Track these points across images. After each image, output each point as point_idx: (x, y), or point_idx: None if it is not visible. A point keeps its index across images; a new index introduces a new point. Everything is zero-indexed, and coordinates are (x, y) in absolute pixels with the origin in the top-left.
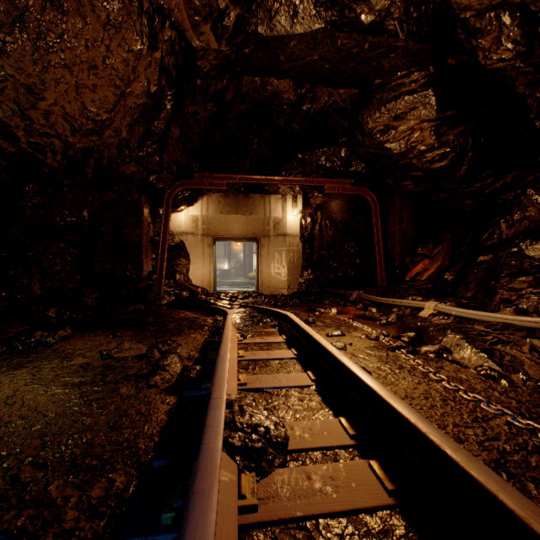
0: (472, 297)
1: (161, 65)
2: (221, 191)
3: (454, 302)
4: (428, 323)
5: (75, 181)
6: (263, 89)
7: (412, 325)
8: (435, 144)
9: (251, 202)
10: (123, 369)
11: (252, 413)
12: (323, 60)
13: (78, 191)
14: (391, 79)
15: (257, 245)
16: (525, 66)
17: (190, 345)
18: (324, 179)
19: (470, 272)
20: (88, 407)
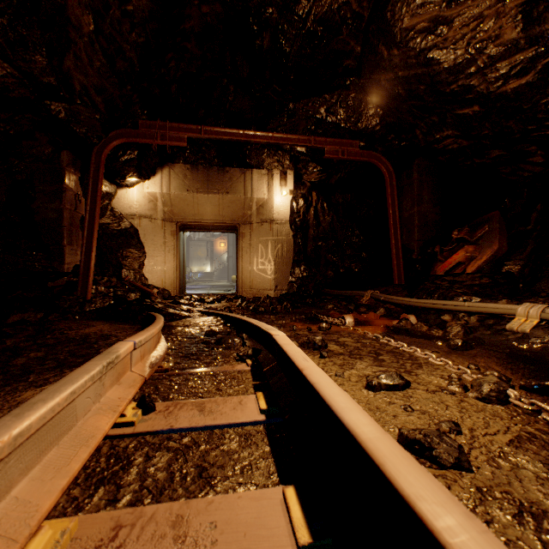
0: None
1: None
2: (188, 163)
3: None
4: (540, 344)
5: None
6: None
7: (504, 347)
8: (521, 40)
9: (227, 177)
10: None
11: None
12: None
13: None
14: None
15: (237, 237)
16: None
17: None
18: (324, 138)
19: None
20: None
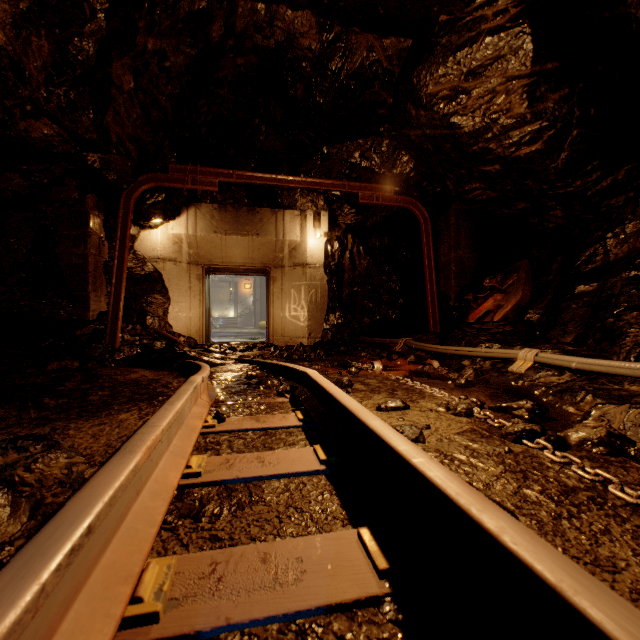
0: (576, 342)
1: None
2: (215, 202)
3: (557, 349)
4: (529, 382)
5: None
6: (270, 27)
7: (502, 385)
8: (527, 115)
9: (257, 218)
10: None
11: None
12: None
13: None
14: (465, 12)
15: (268, 281)
16: None
17: (100, 440)
18: (358, 183)
19: (566, 309)
20: None
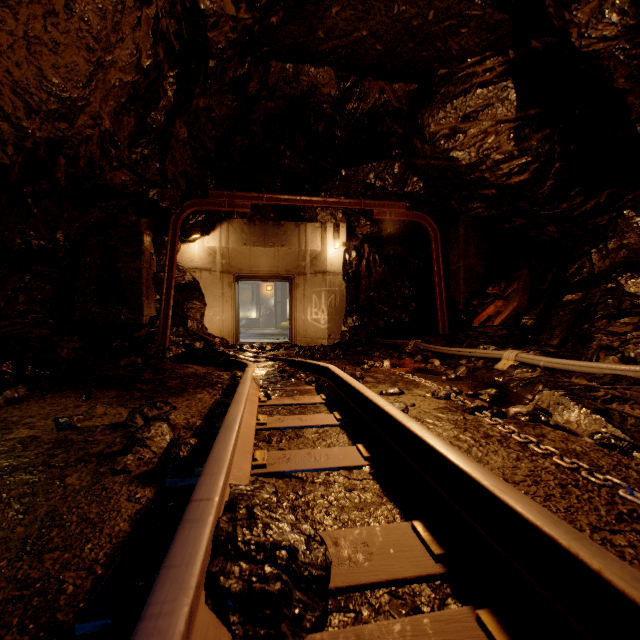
0: (559, 345)
1: (156, 29)
2: (245, 218)
3: (538, 351)
4: (508, 377)
5: (40, 189)
6: (297, 81)
7: (487, 380)
8: (514, 152)
9: (282, 231)
10: (84, 444)
11: (268, 521)
12: (374, 37)
13: (48, 205)
14: (460, 68)
15: (291, 286)
16: (631, 47)
17: (192, 409)
18: (373, 201)
19: (555, 315)
20: (1, 510)
